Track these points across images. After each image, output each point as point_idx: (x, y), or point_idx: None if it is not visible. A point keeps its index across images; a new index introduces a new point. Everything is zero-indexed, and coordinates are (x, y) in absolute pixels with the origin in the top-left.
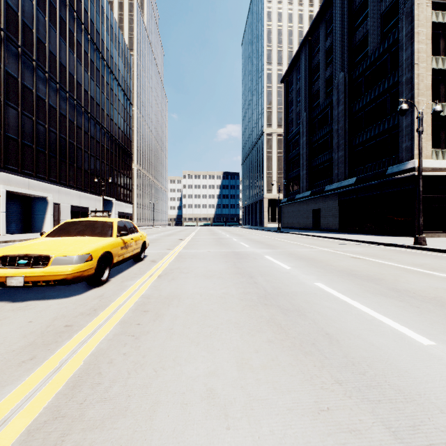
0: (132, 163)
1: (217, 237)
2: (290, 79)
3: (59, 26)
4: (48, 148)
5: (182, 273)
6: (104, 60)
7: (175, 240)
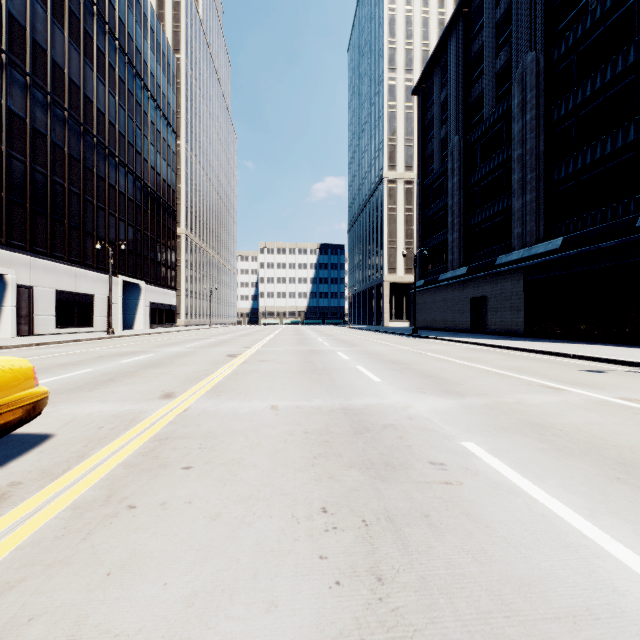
0: (175, 226)
1: (308, 348)
2: (428, 87)
3: None
4: (6, 186)
5: None
6: (124, 54)
7: (219, 356)
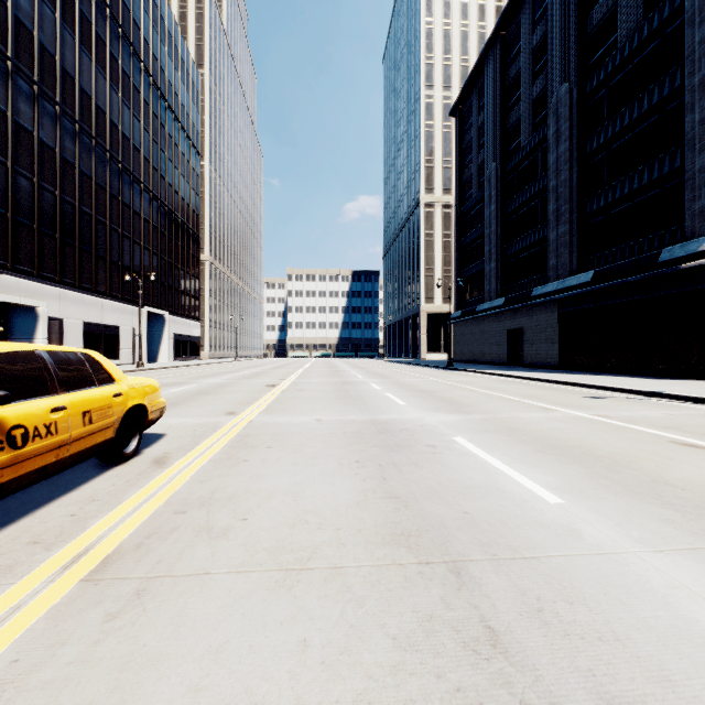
0: (199, 253)
1: (341, 380)
2: (466, 109)
3: (61, 4)
4: (38, 218)
5: (202, 537)
6: (148, 75)
7: (259, 386)
